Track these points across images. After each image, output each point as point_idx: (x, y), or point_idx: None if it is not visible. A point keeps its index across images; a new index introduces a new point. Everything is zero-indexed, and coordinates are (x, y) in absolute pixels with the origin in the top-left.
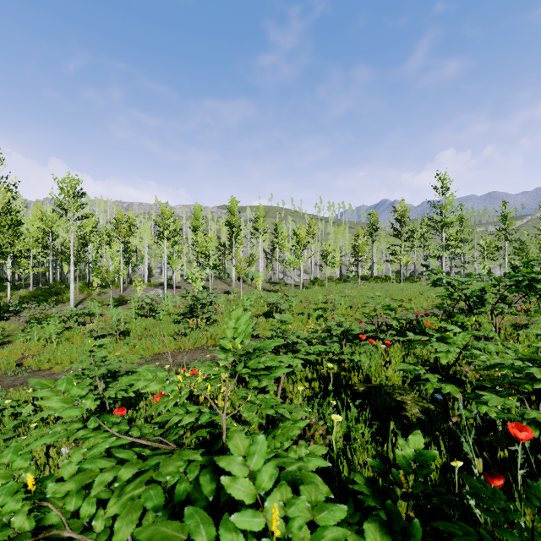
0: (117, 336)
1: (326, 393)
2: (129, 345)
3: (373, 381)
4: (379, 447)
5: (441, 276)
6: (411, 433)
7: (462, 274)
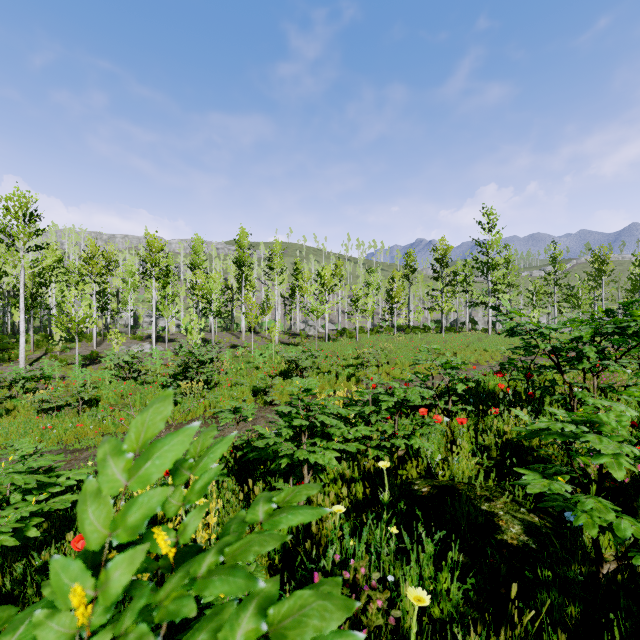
0: (80, 408)
1: (376, 504)
2: (95, 419)
3: (440, 476)
4: (494, 638)
5: (524, 322)
6: (539, 595)
7: None
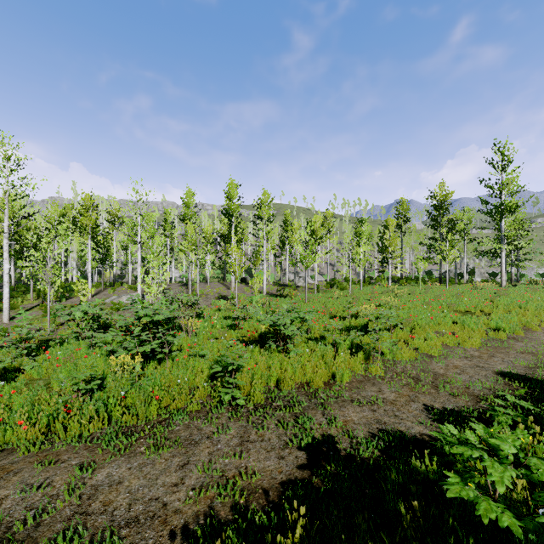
0: None
1: None
2: None
3: None
4: None
5: None
6: None
7: (513, 274)
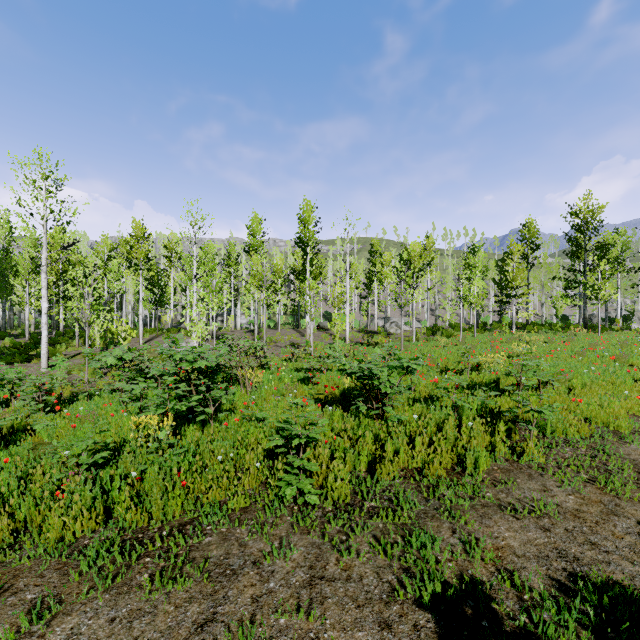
0: None
1: None
2: None
3: None
4: None
5: None
6: None
7: None
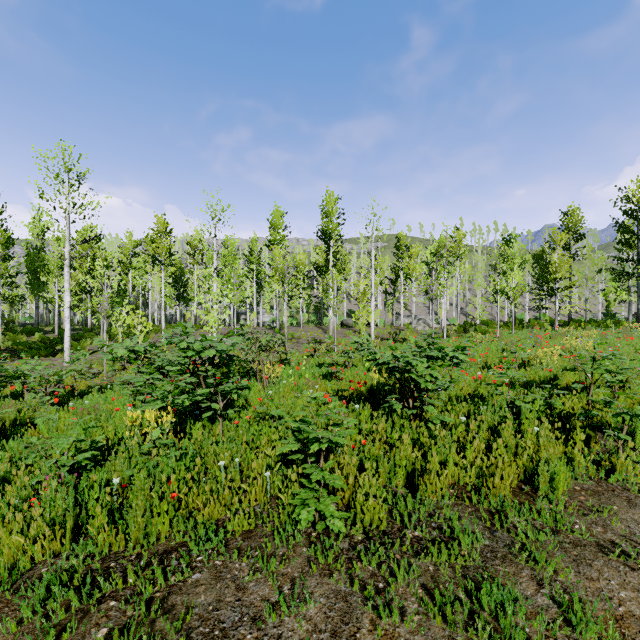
0: None
1: None
2: None
3: None
4: None
5: None
6: None
7: None
